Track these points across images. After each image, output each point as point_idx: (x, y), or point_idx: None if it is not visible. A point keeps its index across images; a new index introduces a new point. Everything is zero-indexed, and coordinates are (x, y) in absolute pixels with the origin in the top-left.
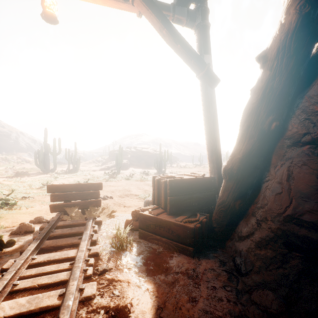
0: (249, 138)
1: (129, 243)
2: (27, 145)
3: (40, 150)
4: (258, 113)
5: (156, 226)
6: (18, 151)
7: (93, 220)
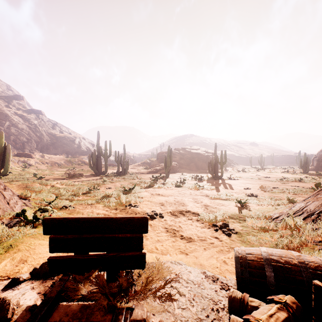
0: None
1: None
2: (87, 149)
3: (93, 153)
4: None
5: None
6: (80, 154)
7: (126, 318)
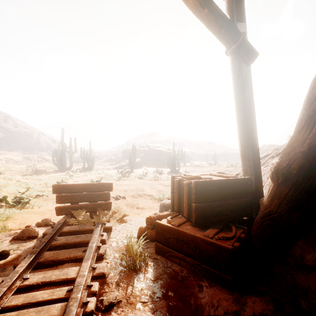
0: None
1: (144, 260)
2: (47, 144)
3: (57, 149)
4: None
5: (178, 241)
6: (39, 151)
7: (102, 226)
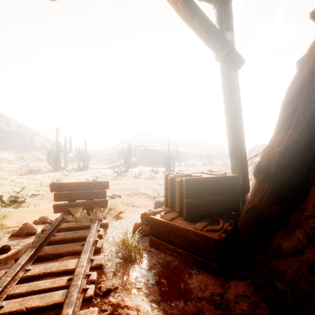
0: (295, 125)
1: (139, 253)
2: (41, 144)
3: (52, 148)
4: (312, 89)
5: (170, 234)
6: (32, 150)
7: (99, 222)
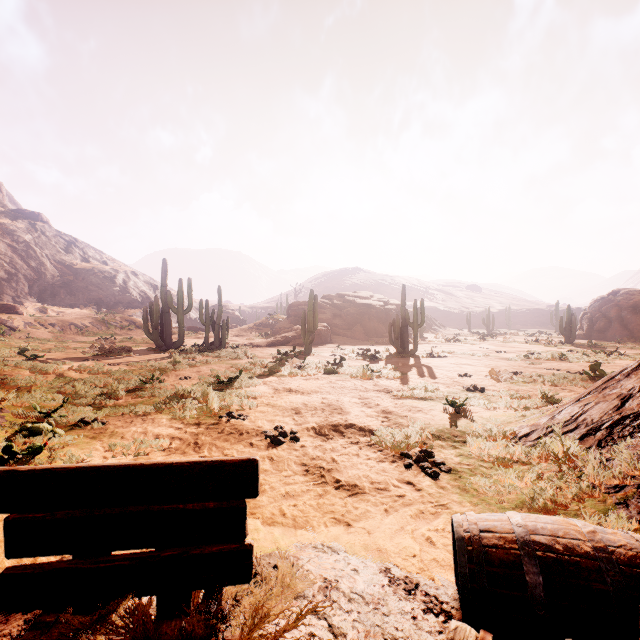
0: None
1: None
2: (142, 295)
3: (153, 303)
4: None
5: None
6: (126, 307)
7: None
